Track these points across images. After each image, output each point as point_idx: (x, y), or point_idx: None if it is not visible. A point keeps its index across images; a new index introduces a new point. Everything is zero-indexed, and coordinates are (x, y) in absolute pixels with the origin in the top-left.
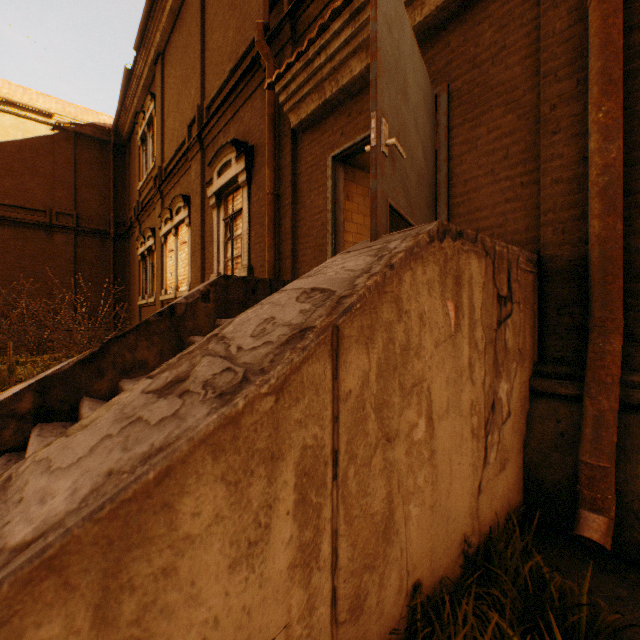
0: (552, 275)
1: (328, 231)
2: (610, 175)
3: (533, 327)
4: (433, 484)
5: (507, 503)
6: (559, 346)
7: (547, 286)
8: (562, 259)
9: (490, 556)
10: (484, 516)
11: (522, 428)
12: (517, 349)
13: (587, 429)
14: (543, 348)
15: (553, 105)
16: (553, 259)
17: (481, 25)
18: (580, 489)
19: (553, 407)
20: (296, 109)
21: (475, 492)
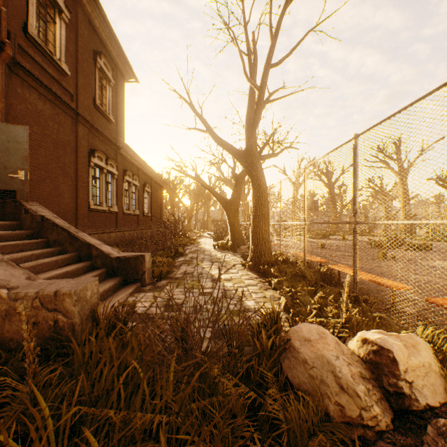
0: None
1: None
2: None
3: None
4: None
5: None
6: None
7: None
8: None
9: None
10: None
11: None
12: None
13: None
14: None
15: None
16: None
17: None
18: None
19: None
20: None
21: None
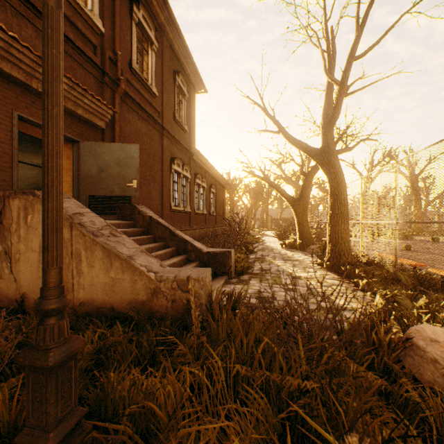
0: None
1: (15, 161)
2: None
3: None
4: None
5: None
6: None
7: None
8: None
9: None
10: None
11: None
12: None
13: None
14: None
15: None
16: None
17: (91, 133)
18: None
19: None
20: (0, 57)
21: None
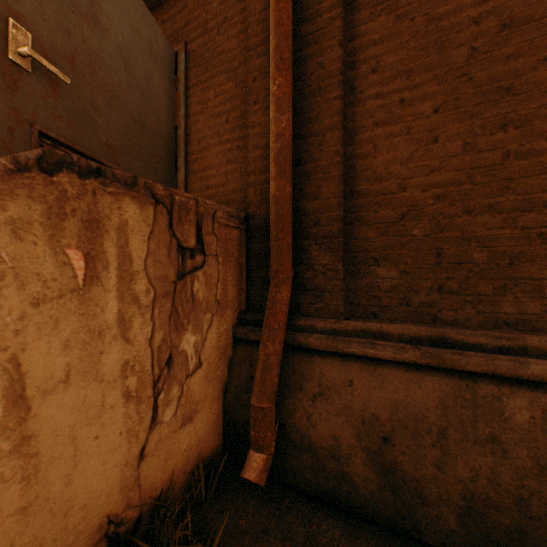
0: (254, 231)
1: None
2: (282, 143)
3: (240, 279)
4: (29, 479)
5: (197, 454)
6: (259, 296)
7: (251, 241)
8: (261, 217)
9: (165, 519)
10: (153, 480)
11: (223, 375)
12: (214, 300)
13: (258, 373)
14: (249, 298)
15: (255, 77)
16: (255, 217)
17: None
18: (250, 430)
19: (249, 352)
20: None
21: (134, 460)
